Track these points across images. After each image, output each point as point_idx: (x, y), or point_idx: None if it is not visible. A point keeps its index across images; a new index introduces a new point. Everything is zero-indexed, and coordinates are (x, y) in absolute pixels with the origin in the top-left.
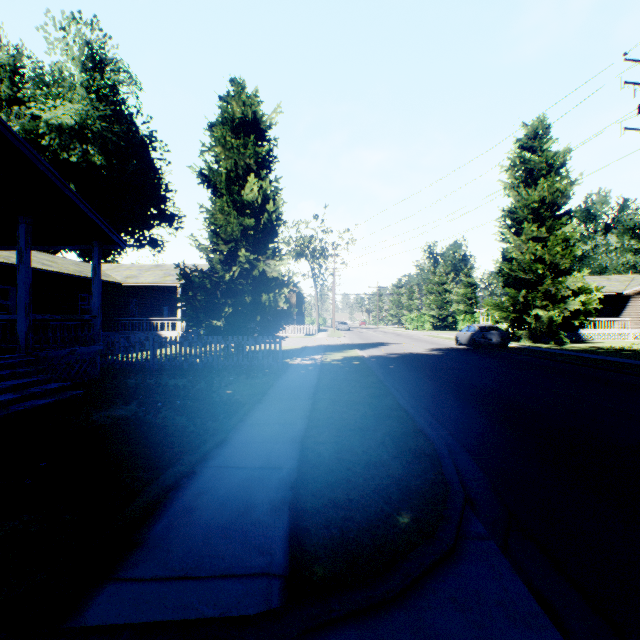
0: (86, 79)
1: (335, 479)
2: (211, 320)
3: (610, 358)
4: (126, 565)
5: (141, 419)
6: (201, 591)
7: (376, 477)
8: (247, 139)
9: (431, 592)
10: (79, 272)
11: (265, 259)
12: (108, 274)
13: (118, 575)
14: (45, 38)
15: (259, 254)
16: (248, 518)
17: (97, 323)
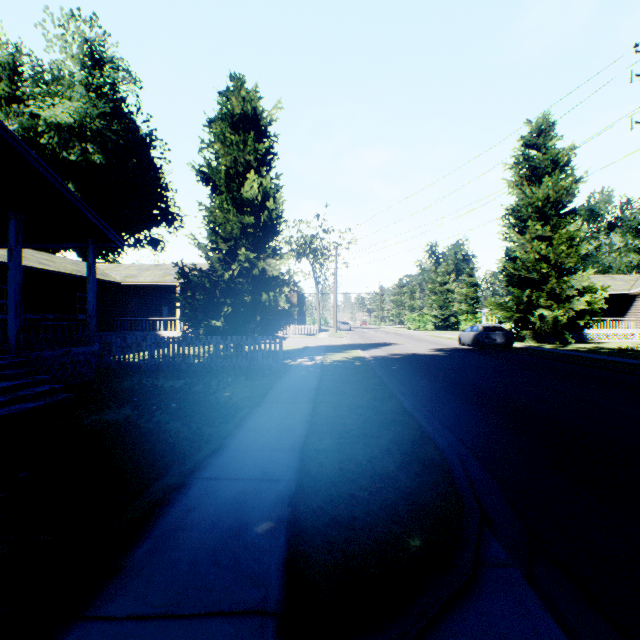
0: (85, 77)
1: (338, 493)
2: (210, 320)
3: (618, 359)
4: (100, 599)
5: (133, 424)
6: (183, 634)
7: (382, 491)
8: (247, 135)
9: (450, 635)
10: (77, 271)
11: (265, 258)
12: (107, 273)
13: (89, 612)
14: (44, 35)
15: (259, 253)
16: (241, 540)
17: (92, 323)
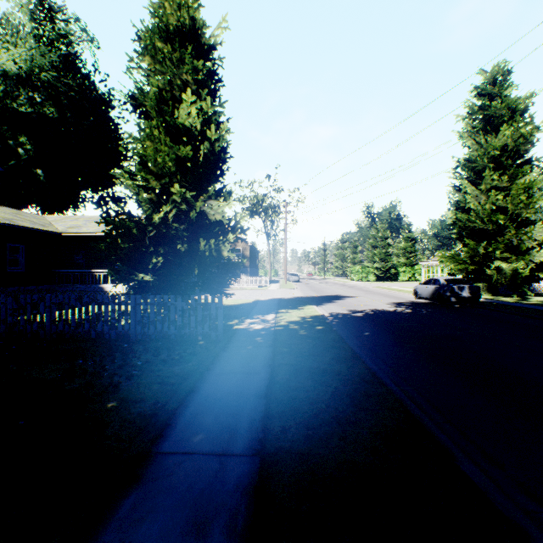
0: (35, 27)
1: None
2: (137, 273)
3: None
4: None
5: None
6: None
7: None
8: (184, 51)
9: None
10: (5, 219)
11: (206, 199)
12: (51, 224)
13: None
14: None
15: (200, 193)
16: None
17: None
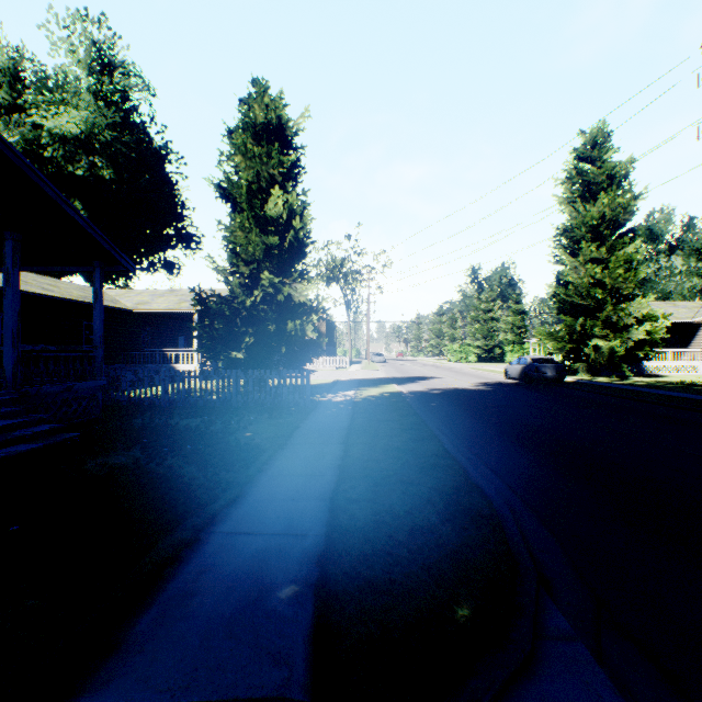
0: (93, 83)
1: (373, 551)
2: (230, 351)
3: (683, 394)
4: (94, 682)
5: (142, 468)
6: None
7: (424, 548)
8: (271, 147)
9: None
10: (84, 297)
11: (291, 282)
12: (117, 300)
13: (81, 698)
14: (47, 38)
15: (284, 277)
16: (261, 608)
17: (99, 355)
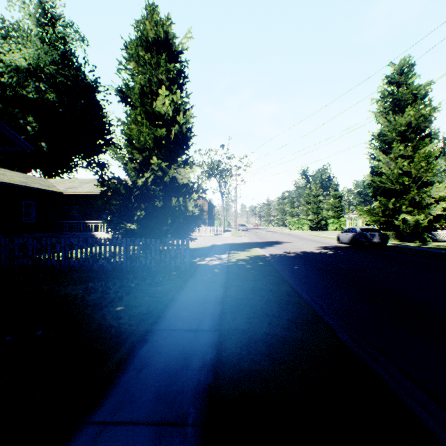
0: (40, 31)
1: None
2: (125, 223)
3: None
4: None
5: None
6: None
7: None
8: (159, 57)
9: None
10: (22, 182)
11: (176, 167)
12: (54, 185)
13: None
14: None
15: (171, 163)
16: None
17: None
